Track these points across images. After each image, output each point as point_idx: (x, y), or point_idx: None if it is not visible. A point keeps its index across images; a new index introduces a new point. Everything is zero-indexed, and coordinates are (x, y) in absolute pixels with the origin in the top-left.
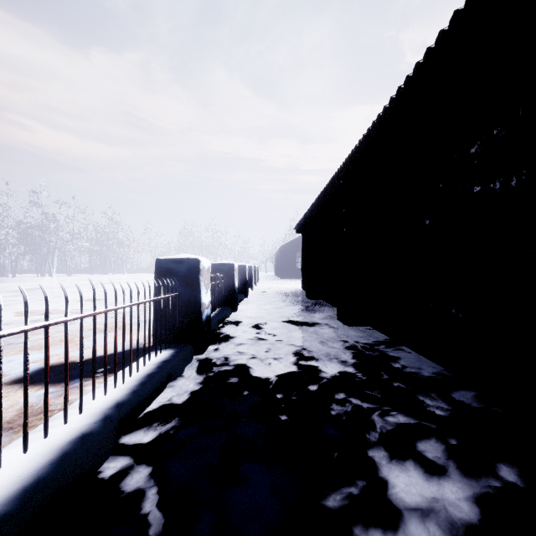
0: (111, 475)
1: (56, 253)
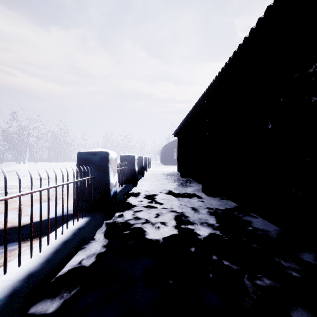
0: None
1: (27, 149)
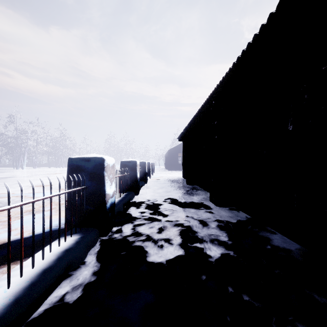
0: None
1: (26, 154)
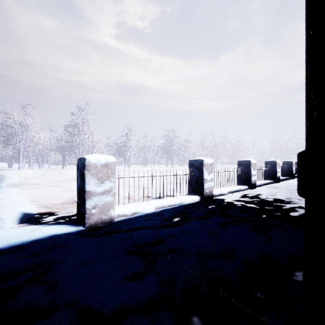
0: None
1: (219, 156)
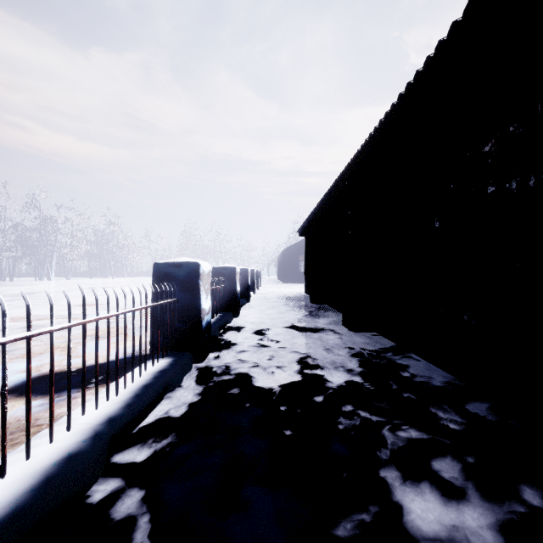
0: (100, 500)
1: (54, 256)
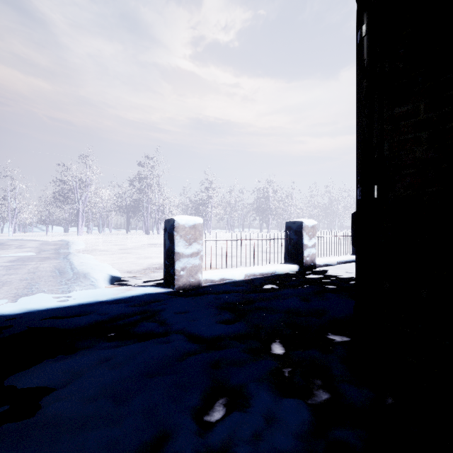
0: None
1: (336, 218)
